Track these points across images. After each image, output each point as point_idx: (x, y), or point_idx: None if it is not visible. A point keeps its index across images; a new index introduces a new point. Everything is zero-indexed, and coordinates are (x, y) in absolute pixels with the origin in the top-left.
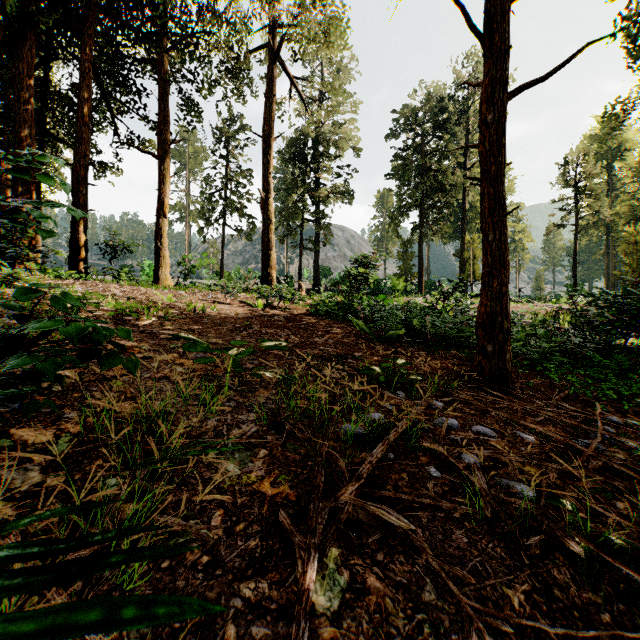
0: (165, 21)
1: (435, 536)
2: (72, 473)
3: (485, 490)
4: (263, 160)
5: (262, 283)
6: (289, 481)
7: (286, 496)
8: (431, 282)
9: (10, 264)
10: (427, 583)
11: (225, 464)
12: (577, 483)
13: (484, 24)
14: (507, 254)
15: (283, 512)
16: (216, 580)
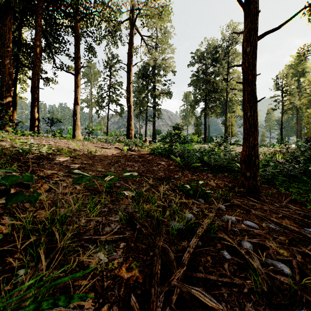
0: (78, 6)
1: (234, 308)
2: None
3: (260, 270)
4: (127, 76)
5: (127, 138)
6: (138, 267)
7: (136, 279)
8: (210, 137)
9: None
10: None
11: (98, 254)
12: None
13: None
14: (257, 123)
15: (133, 297)
16: None
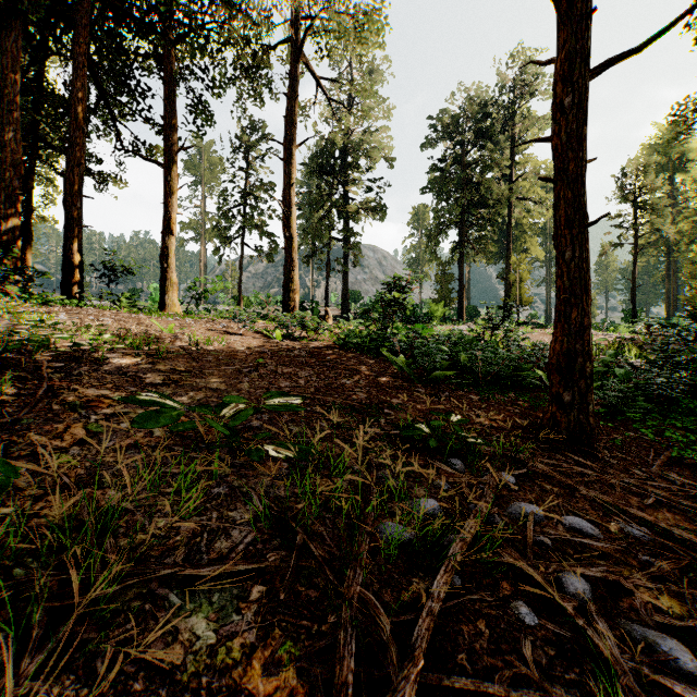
0: (171, 9)
1: None
2: None
3: (618, 661)
4: (284, 170)
5: (283, 309)
6: (296, 658)
7: (289, 696)
8: (472, 308)
9: None
10: None
11: (192, 620)
12: None
13: None
14: (589, 276)
15: None
16: None
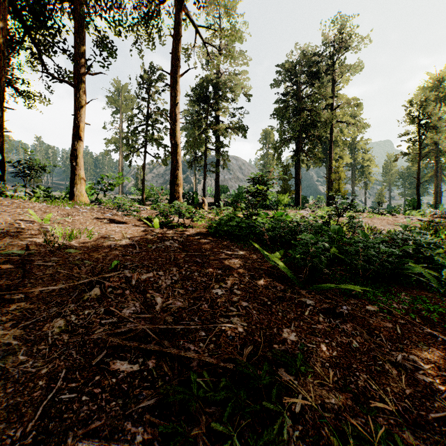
0: None
1: None
2: None
3: None
4: (171, 93)
5: (170, 199)
6: None
7: None
8: (303, 197)
9: None
10: None
11: None
12: None
13: None
14: None
15: None
16: None
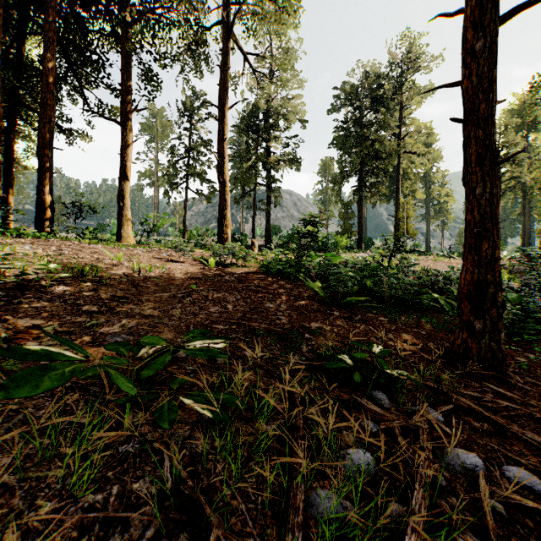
0: None
1: None
2: None
3: None
4: (219, 128)
5: (218, 240)
6: None
7: None
8: (368, 239)
9: None
10: None
11: None
12: None
13: None
14: (498, 210)
15: None
16: None
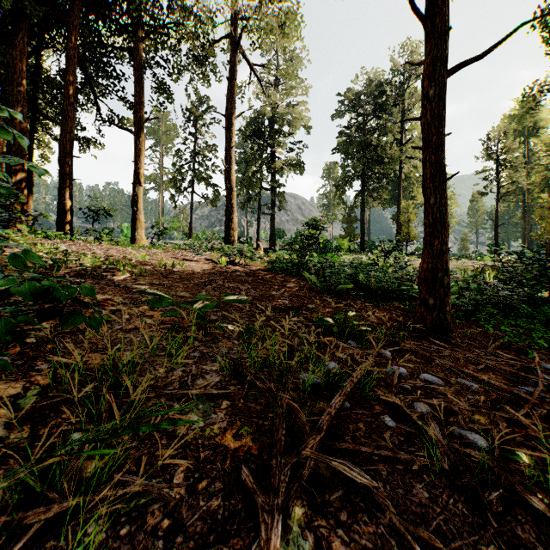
0: (140, 14)
1: (396, 491)
2: (37, 427)
3: (440, 441)
4: (226, 136)
5: (225, 243)
6: (251, 433)
7: (248, 449)
8: (371, 242)
9: (5, 226)
10: (393, 546)
11: (189, 416)
12: (524, 431)
13: (426, 8)
14: (447, 216)
15: (245, 469)
16: (176, 547)
